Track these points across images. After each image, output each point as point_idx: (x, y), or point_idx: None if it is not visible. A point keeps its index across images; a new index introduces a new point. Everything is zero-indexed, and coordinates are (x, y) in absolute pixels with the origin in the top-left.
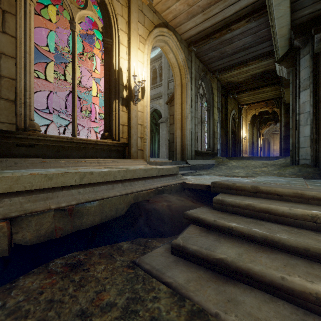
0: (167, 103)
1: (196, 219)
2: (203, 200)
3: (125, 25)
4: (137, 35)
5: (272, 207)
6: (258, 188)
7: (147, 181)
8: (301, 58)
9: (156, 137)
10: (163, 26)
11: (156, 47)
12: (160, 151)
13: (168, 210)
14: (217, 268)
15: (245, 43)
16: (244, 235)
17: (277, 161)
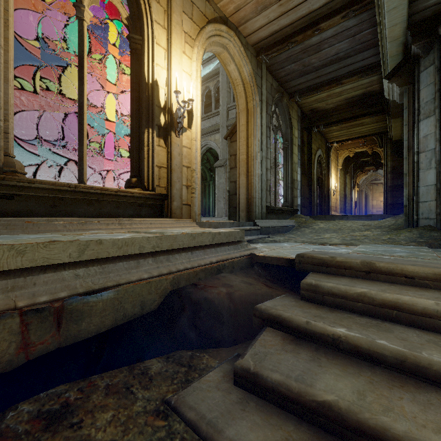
0: (227, 137)
1: (275, 320)
2: (282, 281)
3: (162, 16)
4: (182, 32)
5: (404, 300)
6: (373, 265)
7: (194, 253)
8: (422, 71)
9: (210, 187)
10: (220, 23)
11: (210, 61)
12: (216, 208)
13: (228, 301)
14: (319, 419)
15: (339, 51)
16: (362, 351)
17: (383, 222)
